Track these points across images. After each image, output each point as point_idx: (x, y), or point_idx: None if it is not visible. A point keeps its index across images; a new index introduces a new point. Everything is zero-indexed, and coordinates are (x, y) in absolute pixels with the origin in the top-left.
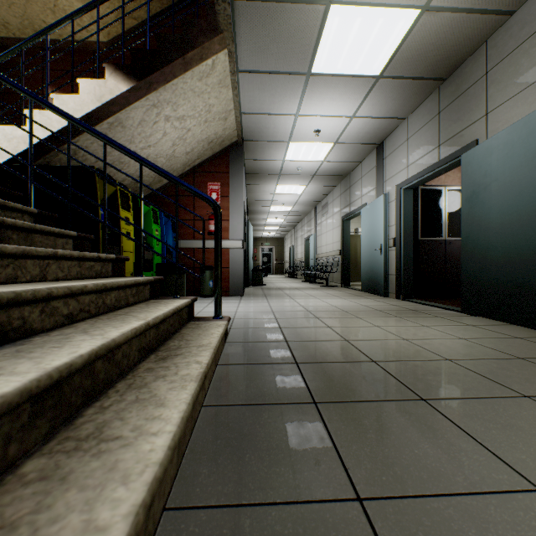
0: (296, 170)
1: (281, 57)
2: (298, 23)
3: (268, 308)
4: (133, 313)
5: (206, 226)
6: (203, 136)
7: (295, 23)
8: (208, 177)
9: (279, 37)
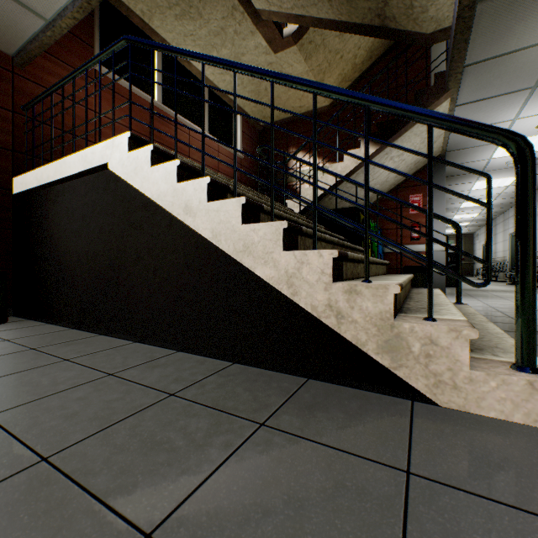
0: (505, 165)
1: (503, 85)
2: (527, 59)
3: (484, 305)
4: (425, 293)
5: (407, 233)
6: (412, 160)
7: (523, 60)
8: (410, 190)
9: (503, 73)
